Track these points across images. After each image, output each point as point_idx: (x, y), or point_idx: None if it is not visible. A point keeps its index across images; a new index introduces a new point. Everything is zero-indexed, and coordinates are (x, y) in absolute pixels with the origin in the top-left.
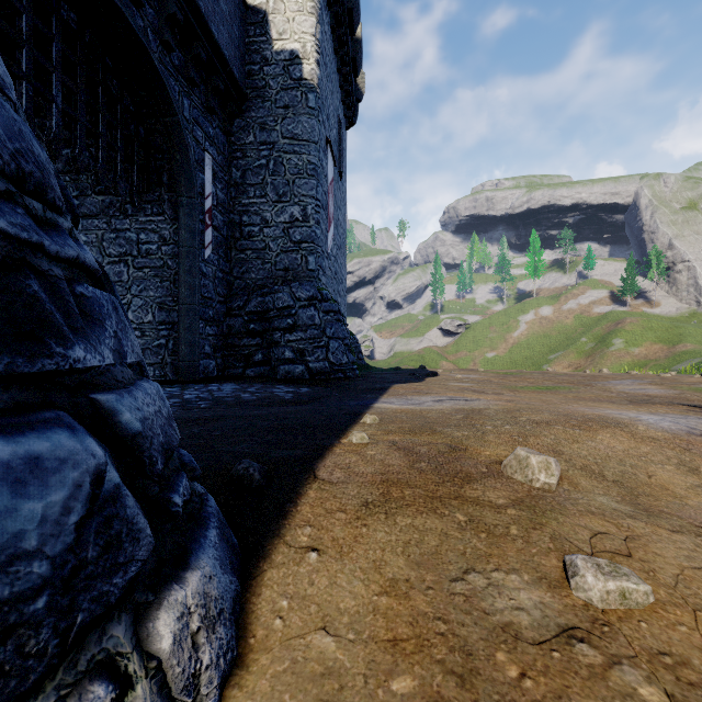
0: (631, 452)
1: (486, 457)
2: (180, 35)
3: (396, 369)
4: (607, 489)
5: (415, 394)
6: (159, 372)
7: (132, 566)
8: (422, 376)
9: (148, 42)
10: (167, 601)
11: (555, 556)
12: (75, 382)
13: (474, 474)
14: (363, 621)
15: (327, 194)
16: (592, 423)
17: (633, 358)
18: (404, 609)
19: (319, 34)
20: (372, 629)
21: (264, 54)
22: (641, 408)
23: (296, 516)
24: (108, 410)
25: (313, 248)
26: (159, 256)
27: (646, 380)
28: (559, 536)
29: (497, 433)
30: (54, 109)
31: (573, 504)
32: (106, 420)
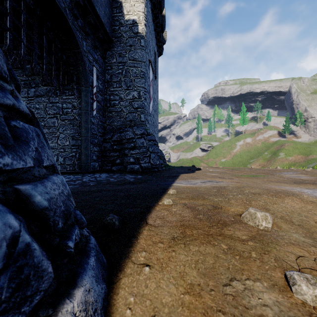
0: (303, 209)
1: (232, 212)
2: (81, 12)
3: (181, 166)
4: (296, 230)
5: (191, 179)
6: (72, 168)
7: (36, 296)
8: (194, 170)
9: (66, 14)
10: (61, 313)
11: (279, 271)
12: (4, 178)
13: (227, 221)
14: (176, 311)
15: (149, 86)
16: (281, 194)
17: (289, 161)
18: (199, 304)
19: (146, 12)
20: (182, 316)
21: (121, 21)
22: (300, 186)
23: (137, 245)
24: (26, 195)
25: (143, 111)
26: (72, 114)
27: (299, 172)
28: (279, 258)
29: (235, 199)
30: (22, 45)
31: (281, 238)
32: (25, 201)
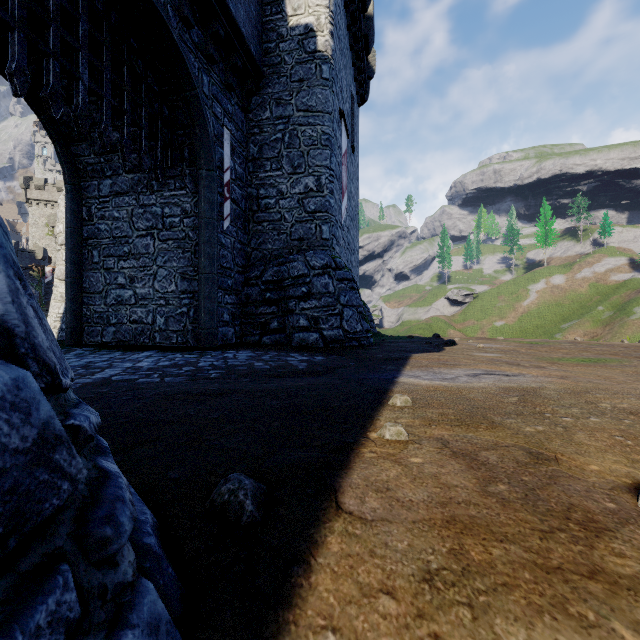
0: None
1: (598, 477)
2: (199, 14)
3: (409, 337)
4: None
5: (441, 366)
6: (181, 339)
7: None
8: (440, 345)
9: (167, 15)
10: None
11: None
12: None
13: (598, 514)
14: None
15: (340, 165)
16: None
17: None
18: None
19: (333, 6)
20: None
21: (280, 31)
22: None
23: (308, 599)
24: None
25: (327, 217)
26: (181, 228)
27: None
28: None
29: (586, 430)
30: (80, 86)
31: None
32: None
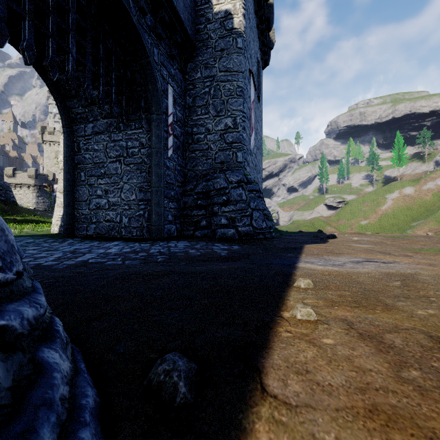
0: None
1: None
2: (151, 5)
3: (300, 232)
4: None
5: (329, 254)
6: (139, 233)
7: None
8: (324, 238)
9: (129, 6)
10: None
11: None
12: None
13: None
14: None
15: (250, 110)
16: None
17: None
18: None
19: None
20: None
21: (207, 16)
22: None
23: None
24: None
25: (240, 146)
26: (139, 155)
27: None
28: None
29: None
30: (70, 57)
31: None
32: None
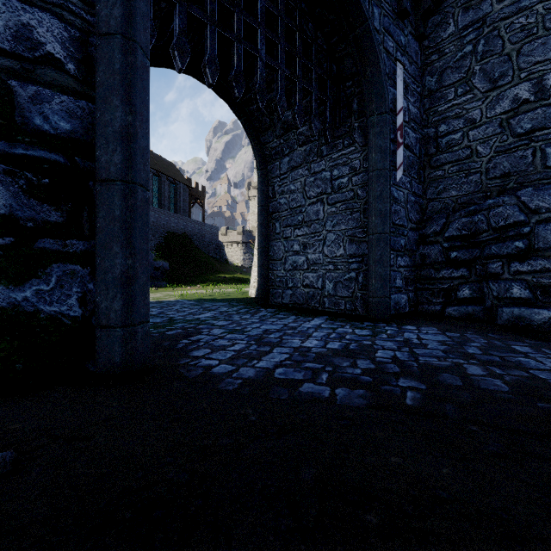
0: None
1: None
2: None
3: None
4: None
5: None
6: (349, 306)
7: None
8: None
9: None
10: None
11: None
12: None
13: None
14: None
15: None
16: None
17: None
18: None
19: None
20: None
21: None
22: None
23: None
24: None
25: None
26: (349, 188)
27: None
28: None
29: None
30: (258, 62)
31: None
32: None
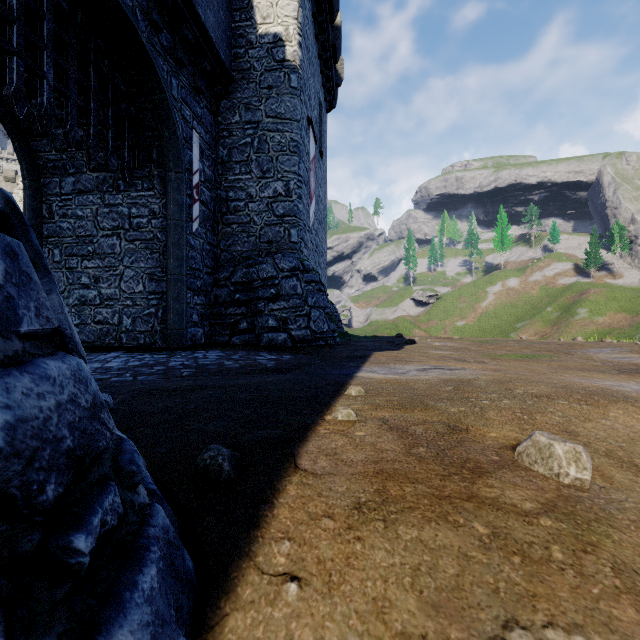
0: None
1: (493, 441)
2: (168, 17)
3: (374, 336)
4: None
5: (397, 362)
6: (149, 339)
7: None
8: (401, 344)
9: (136, 20)
10: None
11: (630, 603)
12: None
13: (484, 464)
14: None
15: (308, 171)
16: (598, 398)
17: (597, 326)
18: None
19: (301, 18)
20: None
21: (249, 38)
22: (636, 379)
23: (272, 523)
24: None
25: (295, 221)
26: (149, 229)
27: (625, 348)
28: (625, 567)
29: (497, 409)
30: (45, 85)
31: (619, 509)
32: None
